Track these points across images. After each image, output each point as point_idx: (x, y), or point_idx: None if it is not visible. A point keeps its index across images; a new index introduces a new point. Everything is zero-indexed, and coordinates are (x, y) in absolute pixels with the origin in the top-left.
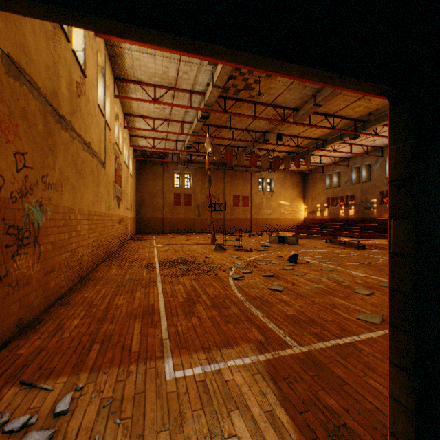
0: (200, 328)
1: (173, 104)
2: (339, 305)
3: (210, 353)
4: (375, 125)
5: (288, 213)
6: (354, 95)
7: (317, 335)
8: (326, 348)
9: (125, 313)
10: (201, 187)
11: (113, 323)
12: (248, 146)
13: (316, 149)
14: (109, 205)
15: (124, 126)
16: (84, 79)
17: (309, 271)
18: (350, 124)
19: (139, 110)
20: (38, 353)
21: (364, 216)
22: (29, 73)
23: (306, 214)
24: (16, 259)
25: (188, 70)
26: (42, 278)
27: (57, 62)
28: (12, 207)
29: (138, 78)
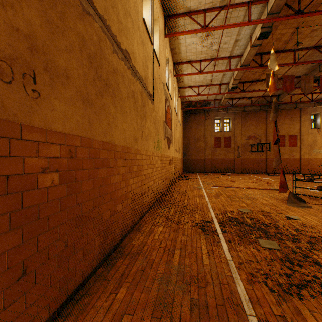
0: None
1: (225, 25)
2: None
3: None
4: None
5: None
6: None
7: None
8: None
9: None
10: (240, 129)
11: None
12: (308, 73)
13: None
14: (158, 145)
15: (173, 75)
16: None
17: None
18: None
19: (187, 54)
20: None
21: None
22: None
23: None
24: None
25: None
26: None
27: None
28: None
29: (187, 7)
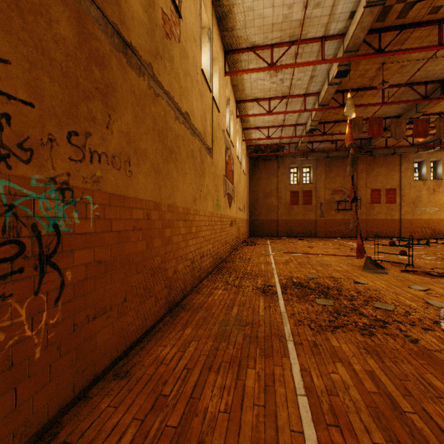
0: None
1: (296, 63)
2: None
3: None
4: None
5: None
6: None
7: None
8: None
9: None
10: (323, 181)
11: None
12: (404, 113)
13: None
14: (217, 204)
15: (235, 116)
16: (177, 19)
17: None
18: None
19: (252, 91)
20: None
21: None
22: None
23: None
24: None
25: None
26: (71, 334)
27: None
28: None
29: (251, 42)
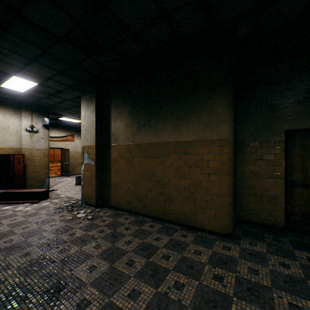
0: None
1: None
2: None
3: None
4: None
5: None
6: None
7: None
8: None
9: None
10: None
11: None
12: None
13: None
14: None
15: None
16: None
17: None
18: None
19: None
20: None
21: None
22: None
23: None
24: None
25: None
26: None
27: None
28: None
29: None
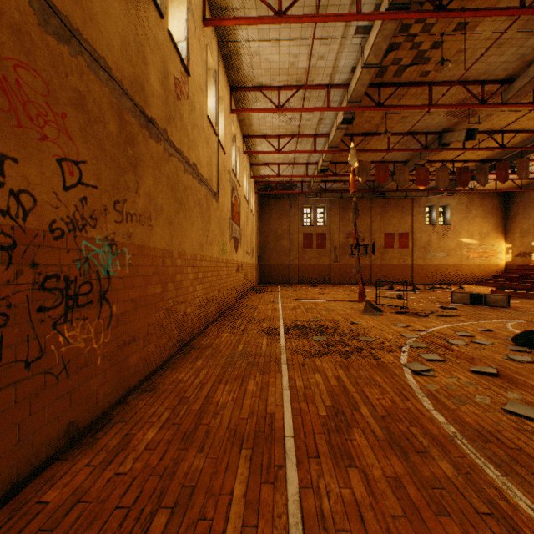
0: (373, 516)
1: (303, 108)
2: None
3: None
4: None
5: (475, 256)
6: None
7: None
8: None
9: (225, 429)
10: (338, 223)
11: (202, 452)
12: (411, 159)
13: None
14: (223, 248)
15: (242, 152)
16: (186, 77)
17: None
18: None
19: (261, 128)
20: (67, 510)
21: None
22: (89, 40)
23: (510, 257)
24: (61, 329)
25: (324, 52)
26: (116, 352)
27: (142, 40)
28: (52, 245)
29: (258, 82)
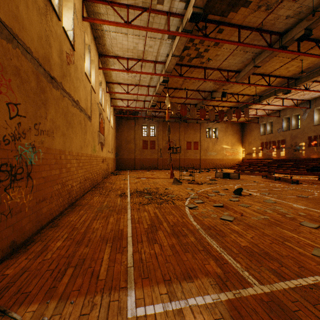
0: (161, 256)
1: (141, 72)
2: (289, 238)
3: (170, 287)
4: (306, 81)
5: (229, 154)
6: (288, 56)
7: (276, 272)
8: (289, 289)
9: (99, 237)
10: (162, 135)
11: (87, 247)
12: (198, 103)
13: (253, 103)
14: (94, 149)
15: (106, 91)
16: (73, 51)
17: (253, 203)
18: (283, 81)
19: (117, 78)
20: (20, 275)
21: (293, 157)
22: (22, 39)
23: (244, 155)
24: (8, 191)
25: (152, 44)
26: (35, 205)
27: (49, 34)
28: (4, 148)
29: (115, 54)
